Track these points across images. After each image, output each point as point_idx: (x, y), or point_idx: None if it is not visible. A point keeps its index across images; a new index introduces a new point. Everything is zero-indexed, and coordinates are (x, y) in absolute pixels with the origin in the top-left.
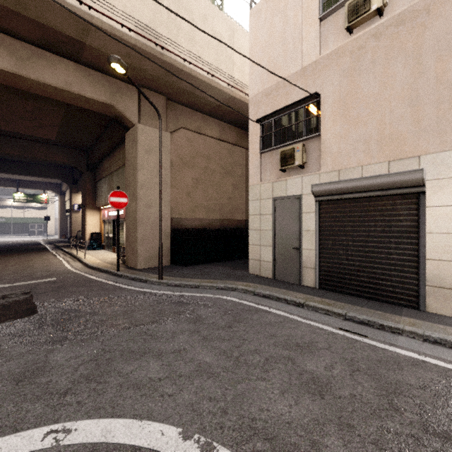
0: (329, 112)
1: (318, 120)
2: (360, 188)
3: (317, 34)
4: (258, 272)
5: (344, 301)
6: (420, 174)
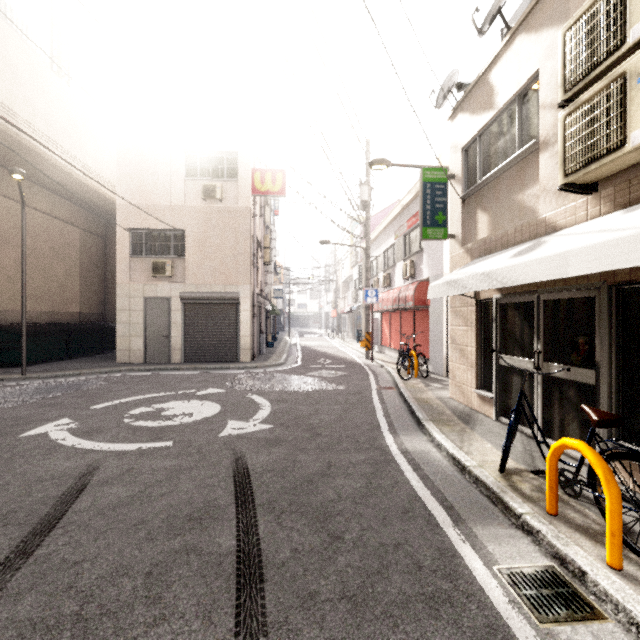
0: (191, 245)
1: (183, 246)
2: (210, 298)
3: (183, 188)
4: (127, 360)
5: (202, 364)
6: (238, 295)
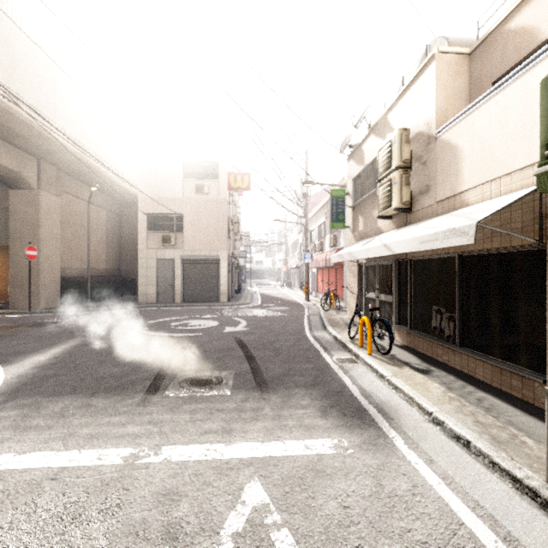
0: (188, 224)
1: (182, 225)
2: (201, 259)
3: (182, 186)
4: (145, 301)
5: (196, 303)
6: (219, 257)
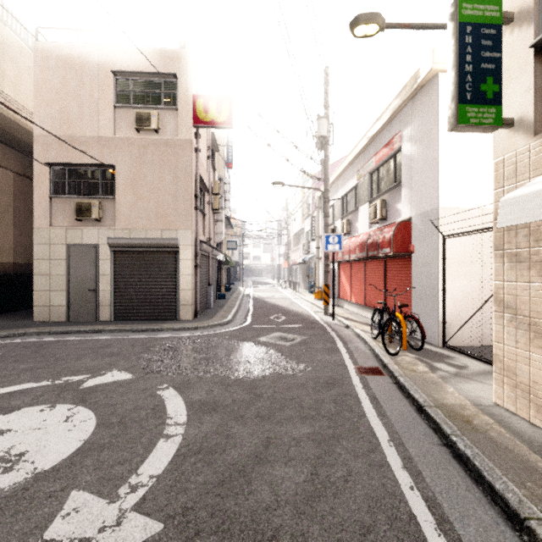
0: (122, 183)
1: (113, 185)
2: (144, 245)
3: (112, 117)
4: (47, 318)
5: (133, 324)
6: (176, 241)
